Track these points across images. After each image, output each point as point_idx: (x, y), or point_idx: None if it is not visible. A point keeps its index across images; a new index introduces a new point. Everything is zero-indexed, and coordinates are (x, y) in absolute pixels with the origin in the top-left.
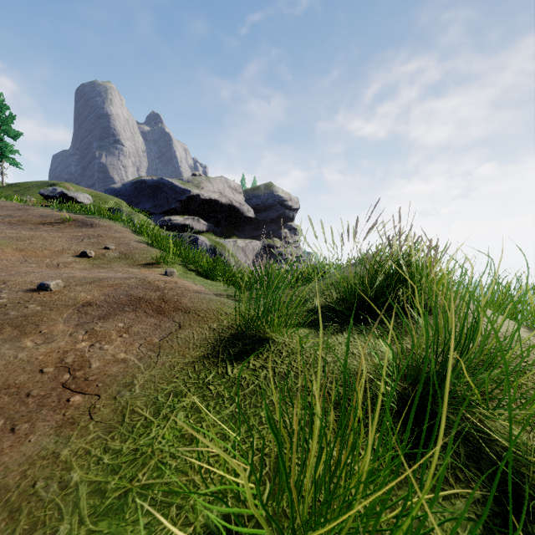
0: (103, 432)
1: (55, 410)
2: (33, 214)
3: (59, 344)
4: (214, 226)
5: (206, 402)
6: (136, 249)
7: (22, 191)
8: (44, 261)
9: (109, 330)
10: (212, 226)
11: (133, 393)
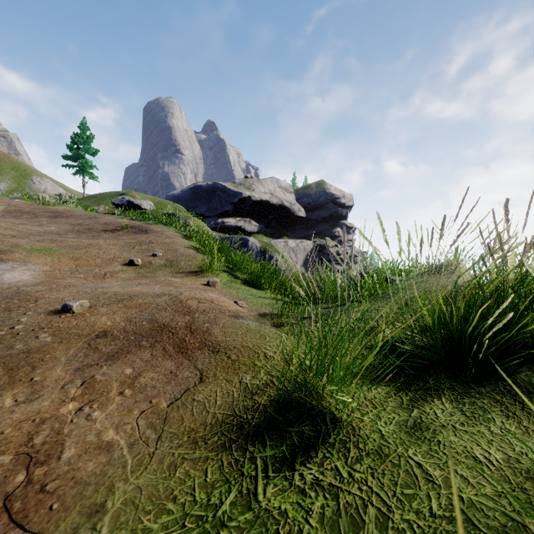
0: None
1: None
2: (98, 222)
3: (42, 405)
4: (265, 226)
5: None
6: (182, 256)
7: (99, 201)
8: (94, 270)
9: (110, 381)
10: (263, 226)
11: None
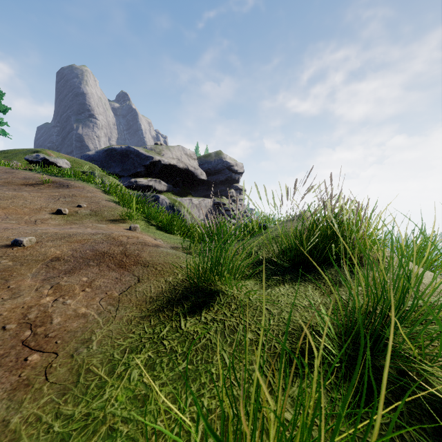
0: (56, 395)
1: (11, 370)
2: (17, 176)
3: (25, 299)
4: (173, 186)
5: (160, 358)
6: (105, 207)
7: (10, 157)
8: (23, 218)
9: (73, 284)
10: (171, 186)
11: (90, 350)
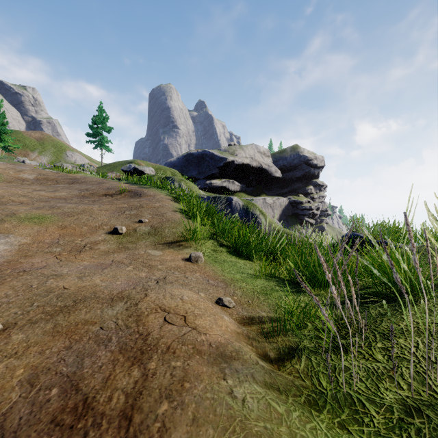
0: None
1: None
2: (102, 187)
3: None
4: (246, 186)
5: None
6: (168, 221)
7: (112, 169)
8: (75, 241)
9: None
10: (244, 186)
11: None
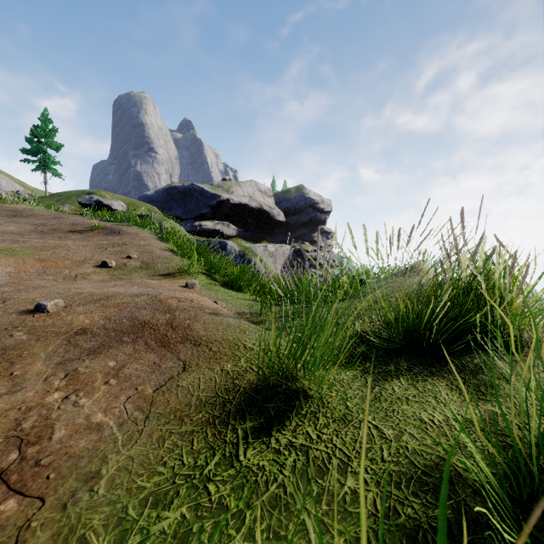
0: None
1: None
2: (65, 222)
3: (26, 395)
4: (244, 230)
5: (200, 522)
6: (159, 258)
7: (63, 200)
8: (63, 272)
9: (94, 372)
10: (242, 230)
11: (94, 495)
